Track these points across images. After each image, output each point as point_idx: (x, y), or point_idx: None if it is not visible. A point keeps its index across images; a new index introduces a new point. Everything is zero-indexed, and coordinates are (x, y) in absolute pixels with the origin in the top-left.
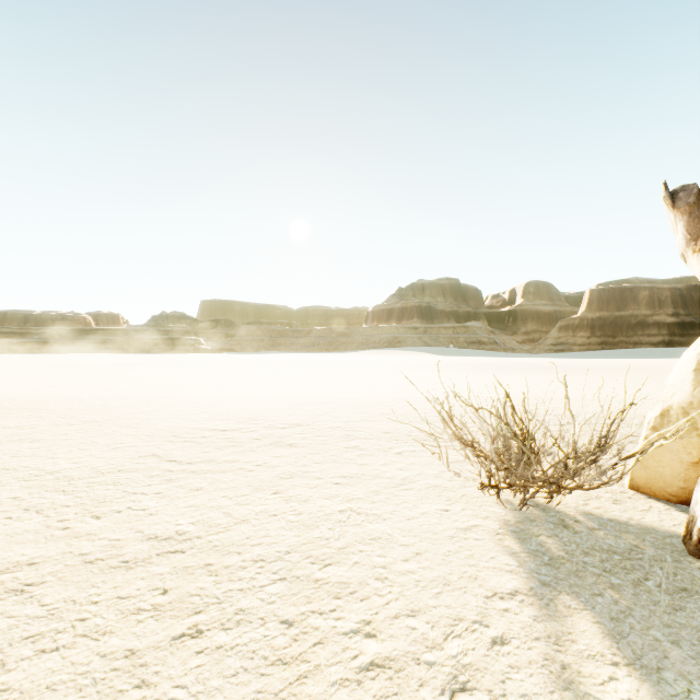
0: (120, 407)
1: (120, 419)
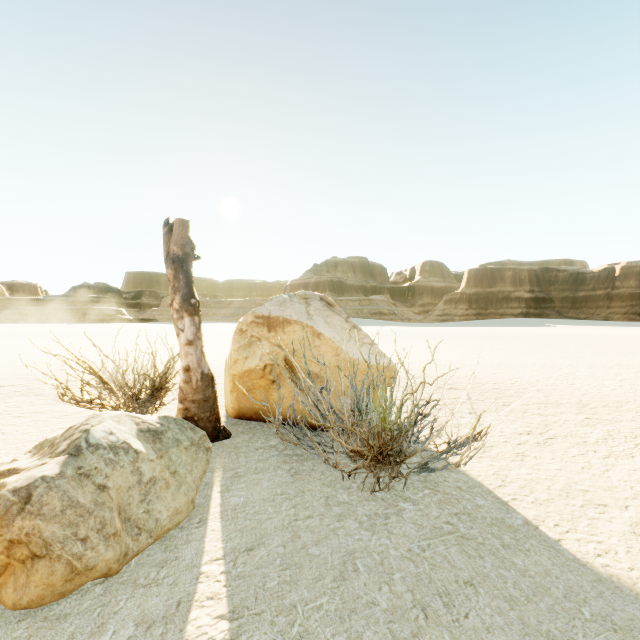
0: None
1: None
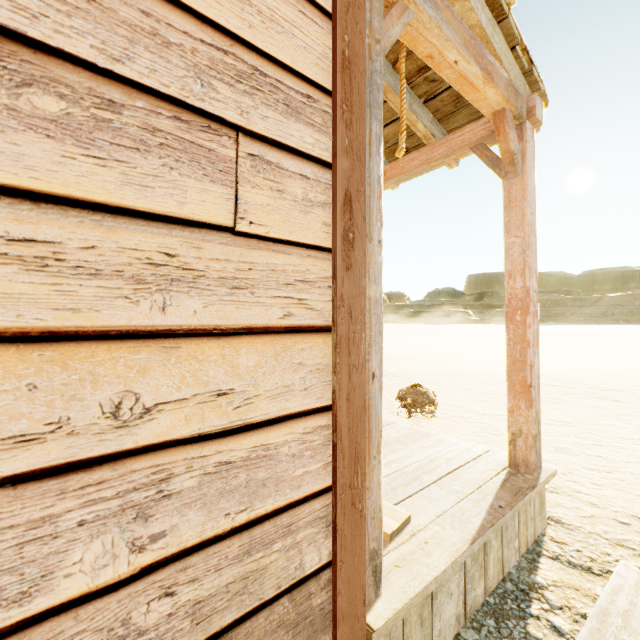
0: (461, 363)
1: (471, 370)
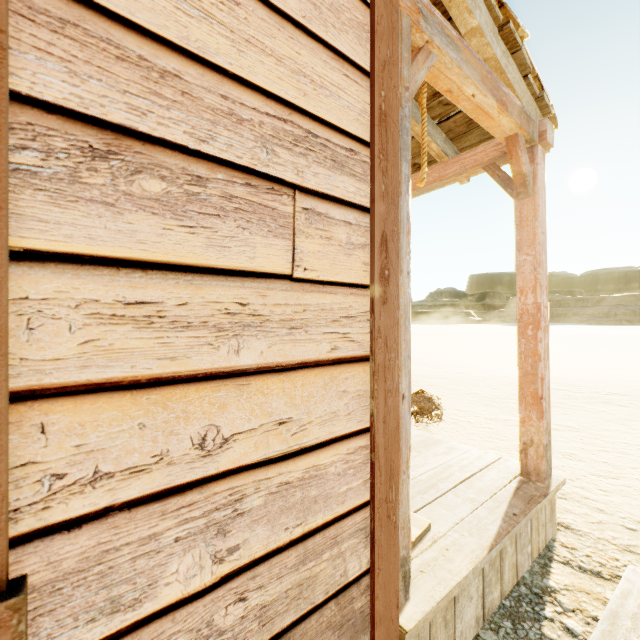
0: (465, 366)
1: (475, 373)
